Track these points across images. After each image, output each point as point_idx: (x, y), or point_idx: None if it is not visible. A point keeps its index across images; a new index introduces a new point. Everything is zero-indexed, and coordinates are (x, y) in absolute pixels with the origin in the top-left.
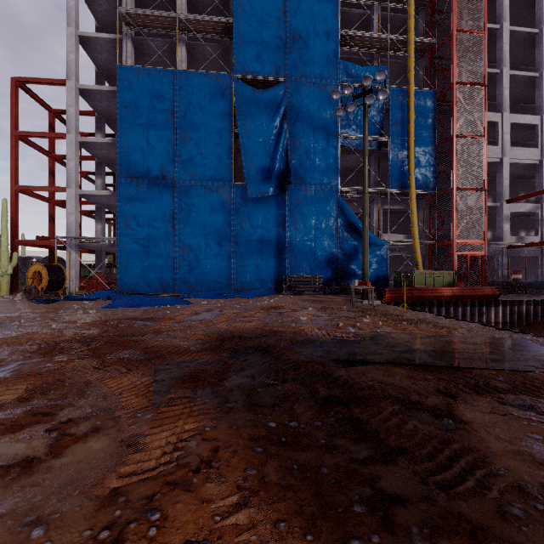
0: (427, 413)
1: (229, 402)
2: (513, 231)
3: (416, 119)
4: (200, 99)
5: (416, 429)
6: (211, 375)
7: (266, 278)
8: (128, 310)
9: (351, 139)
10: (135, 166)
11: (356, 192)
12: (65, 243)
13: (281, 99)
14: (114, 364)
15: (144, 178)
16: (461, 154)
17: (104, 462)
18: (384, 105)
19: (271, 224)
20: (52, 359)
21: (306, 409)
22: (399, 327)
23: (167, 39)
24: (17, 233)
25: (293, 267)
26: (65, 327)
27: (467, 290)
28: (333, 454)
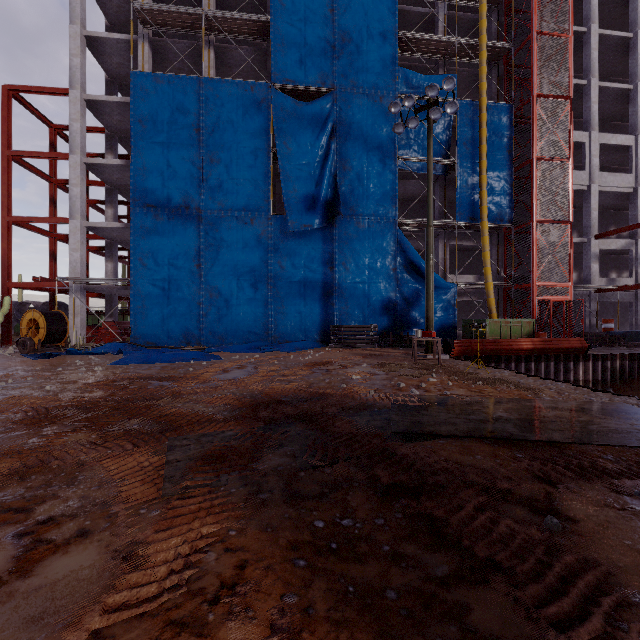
0: (521, 507)
1: (262, 492)
2: (603, 272)
3: (488, 138)
4: (231, 113)
5: (511, 532)
6: (240, 453)
7: (310, 327)
8: (142, 367)
9: (412, 162)
10: (153, 192)
11: (418, 225)
12: (68, 285)
13: (329, 114)
14: (118, 438)
15: (164, 208)
16: (542, 180)
17: (89, 585)
18: (451, 122)
19: (316, 263)
20: (39, 432)
21: (363, 500)
22: (473, 388)
23: (192, 41)
24: (10, 273)
25: (343, 314)
26: (62, 389)
27: (550, 342)
28: (402, 568)
